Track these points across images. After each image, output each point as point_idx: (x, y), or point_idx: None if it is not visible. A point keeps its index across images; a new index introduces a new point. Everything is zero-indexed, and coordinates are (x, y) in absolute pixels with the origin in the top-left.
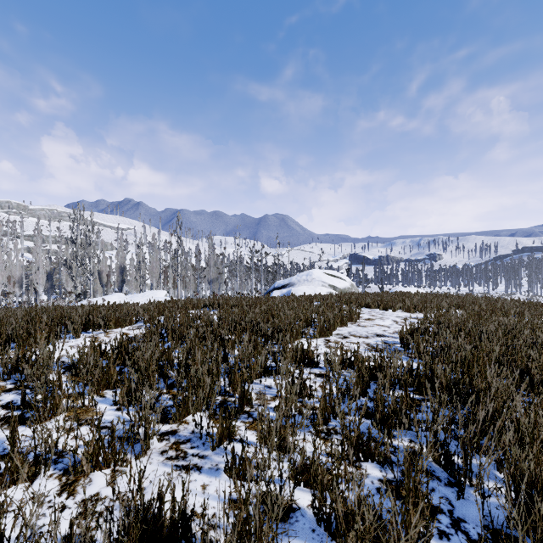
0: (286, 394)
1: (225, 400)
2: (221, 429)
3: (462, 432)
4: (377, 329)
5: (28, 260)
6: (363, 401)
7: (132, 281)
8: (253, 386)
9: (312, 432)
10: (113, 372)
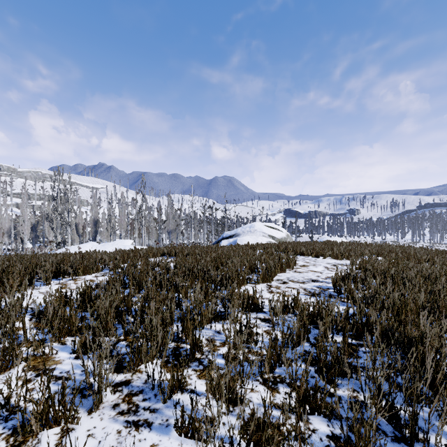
0: (234, 342)
1: (177, 347)
2: (172, 381)
3: (400, 379)
4: (312, 275)
5: (16, 214)
6: (305, 347)
7: (104, 231)
8: (204, 331)
9: (259, 380)
10: (74, 320)
